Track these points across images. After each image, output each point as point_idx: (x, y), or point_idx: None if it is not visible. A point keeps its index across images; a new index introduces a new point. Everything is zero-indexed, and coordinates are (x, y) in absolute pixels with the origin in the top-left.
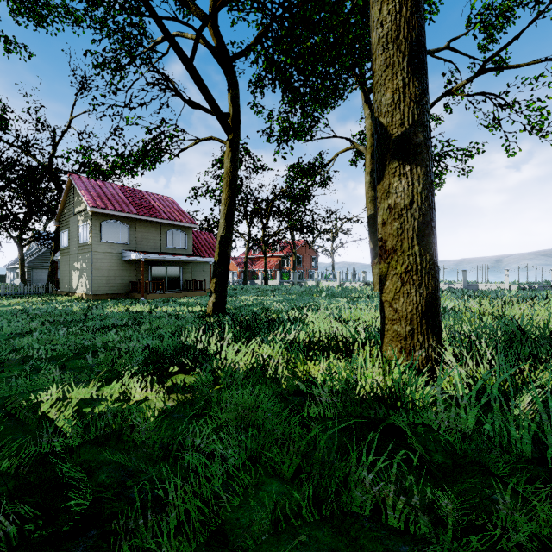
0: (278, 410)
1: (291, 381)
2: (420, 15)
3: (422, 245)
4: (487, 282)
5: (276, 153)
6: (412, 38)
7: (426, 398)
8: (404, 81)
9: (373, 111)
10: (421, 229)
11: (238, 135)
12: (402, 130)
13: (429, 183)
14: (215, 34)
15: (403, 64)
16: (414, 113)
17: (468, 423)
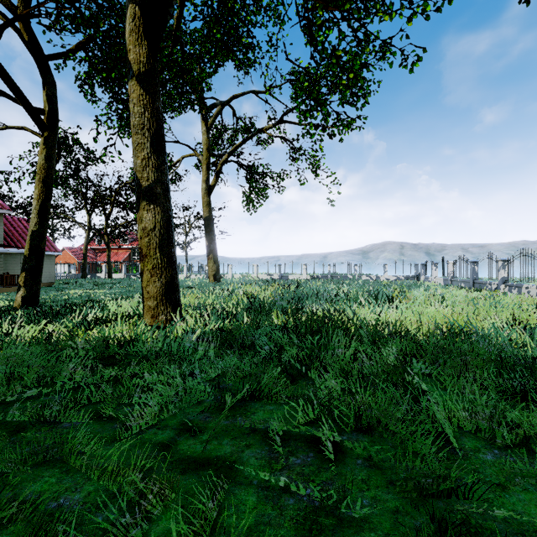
0: (45, 358)
1: (66, 343)
2: (159, 118)
3: (162, 253)
4: (294, 273)
5: (102, 156)
6: (152, 131)
7: (146, 338)
8: (149, 155)
9: (208, 129)
10: (161, 244)
11: (55, 134)
12: (148, 183)
13: (167, 216)
14: (25, 29)
15: (147, 144)
16: (155, 175)
17: (160, 346)
